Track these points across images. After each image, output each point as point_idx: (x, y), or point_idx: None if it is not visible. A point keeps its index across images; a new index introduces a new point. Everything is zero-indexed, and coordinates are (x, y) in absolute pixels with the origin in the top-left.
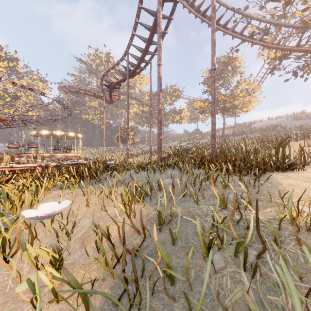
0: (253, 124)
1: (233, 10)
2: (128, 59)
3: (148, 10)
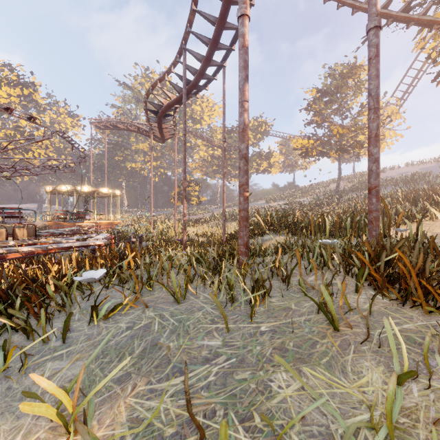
0: (382, 173)
1: None
2: (184, 60)
3: None
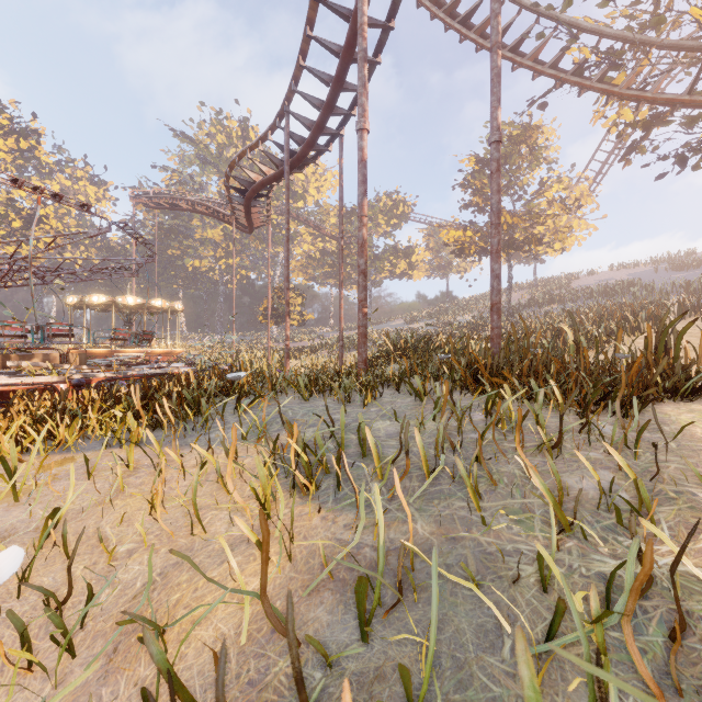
0: (576, 280)
1: (536, 12)
2: (287, 126)
3: (336, 6)
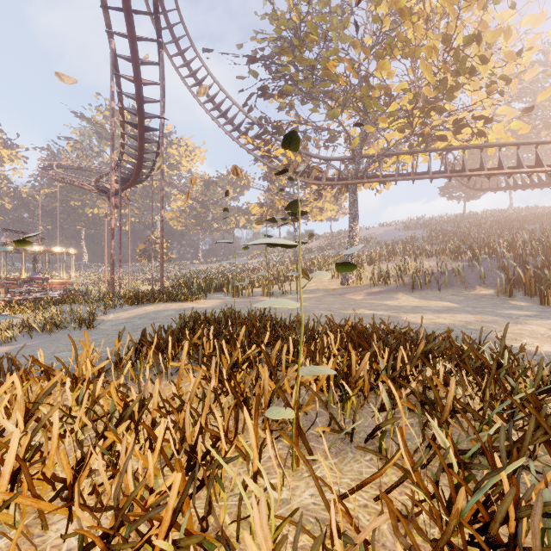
0: None
1: (252, 120)
2: (120, 172)
3: (132, 135)
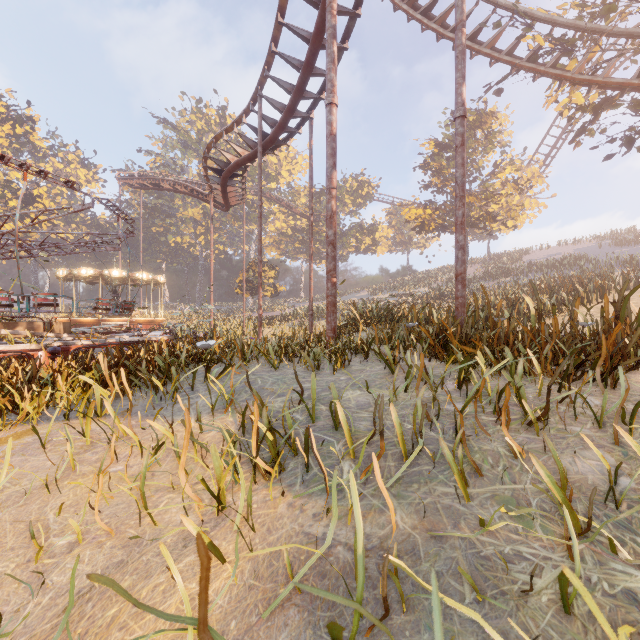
0: (526, 255)
1: (493, 3)
2: (260, 109)
3: None
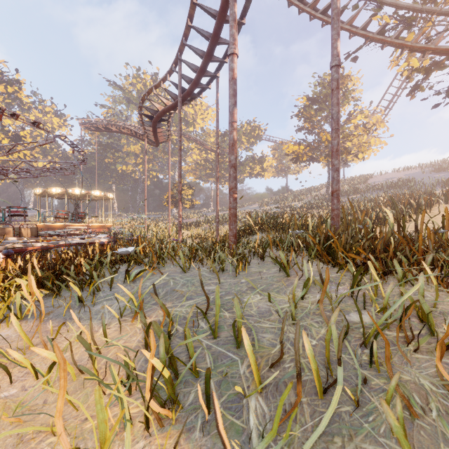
0: (370, 179)
1: None
2: (180, 70)
3: None
